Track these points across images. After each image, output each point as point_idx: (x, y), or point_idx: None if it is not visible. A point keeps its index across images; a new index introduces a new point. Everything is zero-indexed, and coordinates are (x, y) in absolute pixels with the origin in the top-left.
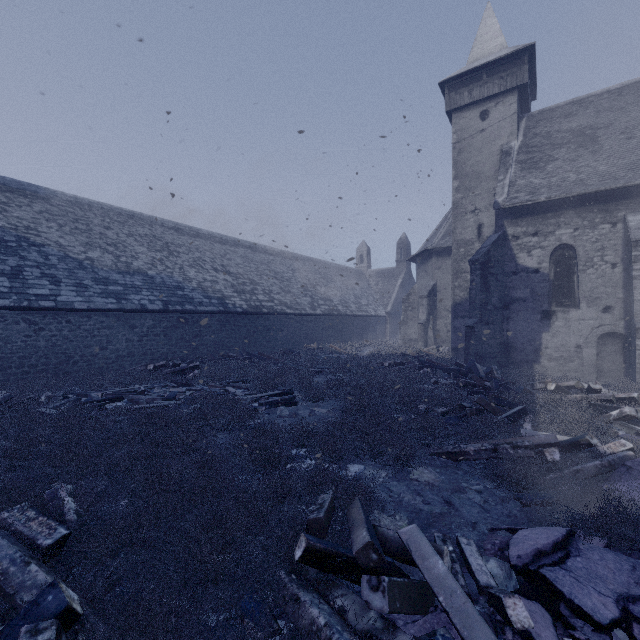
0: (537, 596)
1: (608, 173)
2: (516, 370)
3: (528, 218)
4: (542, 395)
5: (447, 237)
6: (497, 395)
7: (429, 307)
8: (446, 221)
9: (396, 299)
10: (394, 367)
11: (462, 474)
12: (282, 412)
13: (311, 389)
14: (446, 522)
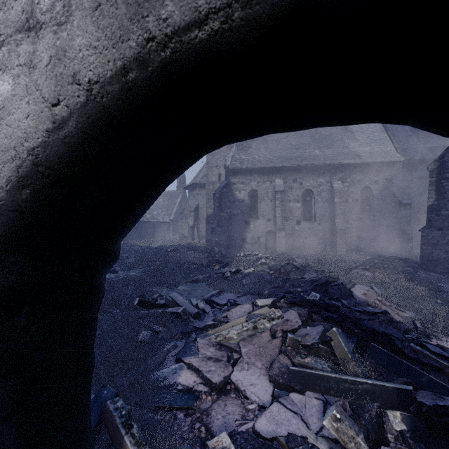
0: (209, 305)
1: (270, 159)
2: (233, 249)
3: (239, 175)
4: (238, 258)
5: (205, 177)
6: (218, 259)
7: (195, 217)
8: (204, 168)
9: (176, 211)
10: (173, 251)
11: (197, 286)
12: (110, 276)
13: (126, 264)
14: (188, 297)
